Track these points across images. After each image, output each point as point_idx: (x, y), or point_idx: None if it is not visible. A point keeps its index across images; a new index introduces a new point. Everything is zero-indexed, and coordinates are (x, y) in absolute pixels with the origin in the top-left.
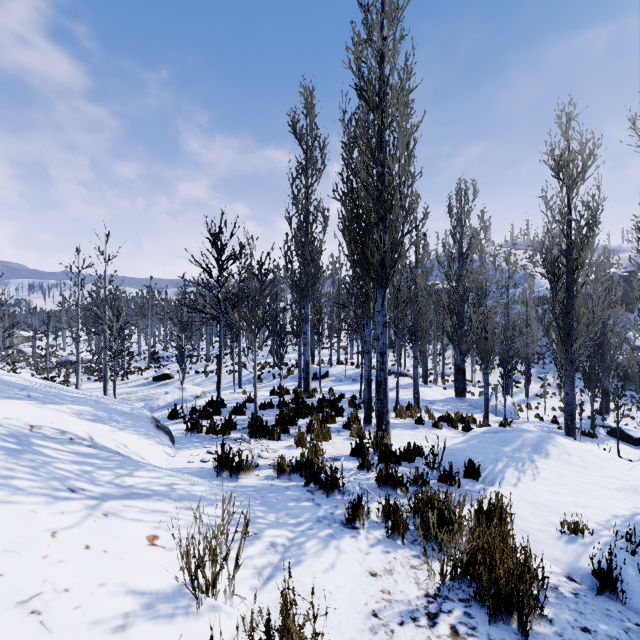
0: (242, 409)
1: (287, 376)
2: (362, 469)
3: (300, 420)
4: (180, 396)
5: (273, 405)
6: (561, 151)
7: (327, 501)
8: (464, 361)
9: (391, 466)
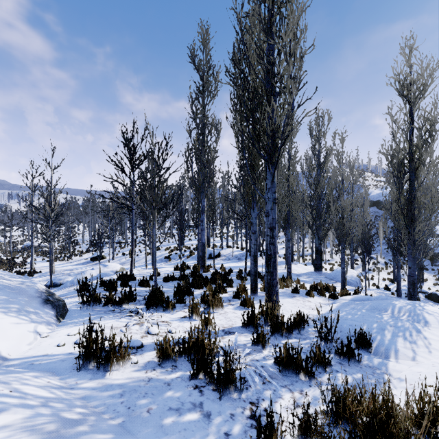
0: (147, 281)
1: (189, 256)
2: (256, 345)
3: (196, 290)
4: (103, 271)
5: (175, 278)
6: (405, 74)
7: (220, 406)
8: (321, 244)
9: (283, 338)
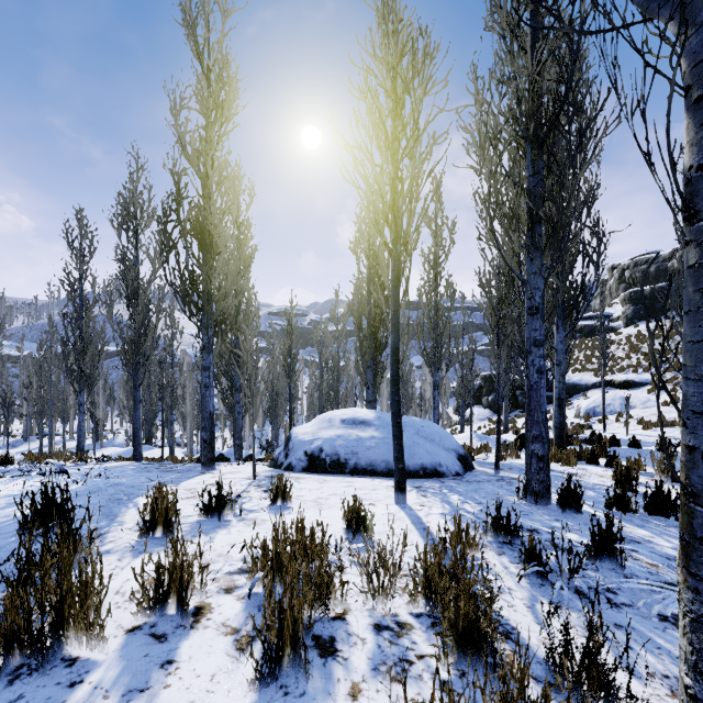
0: None
1: None
2: None
3: None
4: None
5: None
6: None
7: None
8: None
9: None
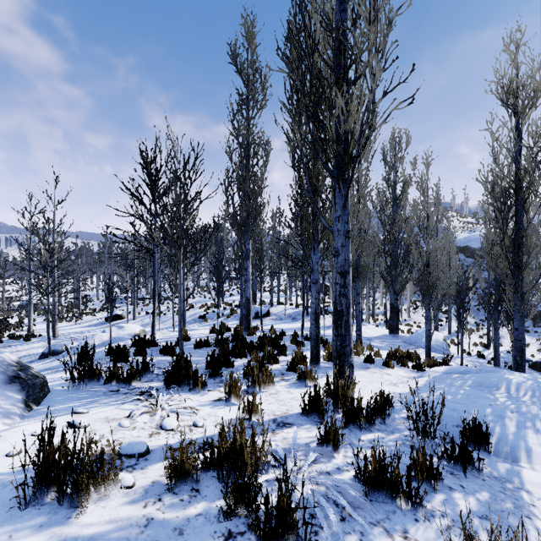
0: (172, 348)
1: (230, 315)
2: (325, 445)
3: (238, 360)
4: (117, 335)
5: (210, 343)
6: (511, 77)
7: None
8: (397, 300)
9: (362, 432)
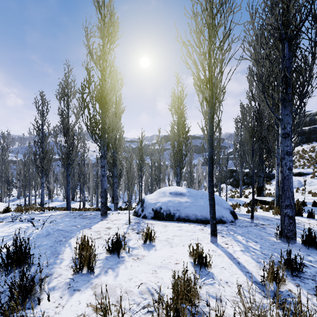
0: None
1: None
2: None
3: None
4: None
5: None
6: None
7: None
8: None
9: None
